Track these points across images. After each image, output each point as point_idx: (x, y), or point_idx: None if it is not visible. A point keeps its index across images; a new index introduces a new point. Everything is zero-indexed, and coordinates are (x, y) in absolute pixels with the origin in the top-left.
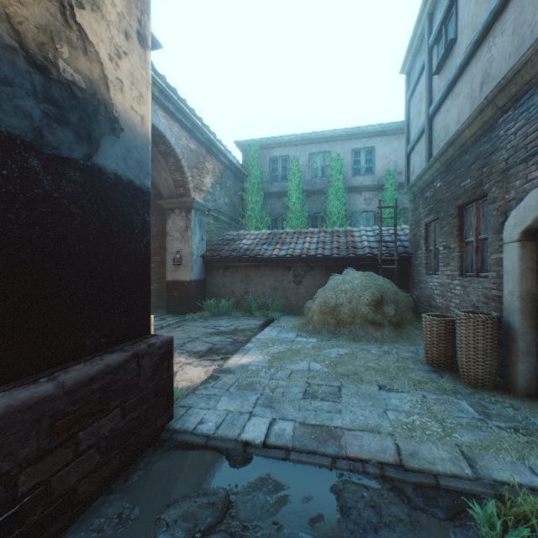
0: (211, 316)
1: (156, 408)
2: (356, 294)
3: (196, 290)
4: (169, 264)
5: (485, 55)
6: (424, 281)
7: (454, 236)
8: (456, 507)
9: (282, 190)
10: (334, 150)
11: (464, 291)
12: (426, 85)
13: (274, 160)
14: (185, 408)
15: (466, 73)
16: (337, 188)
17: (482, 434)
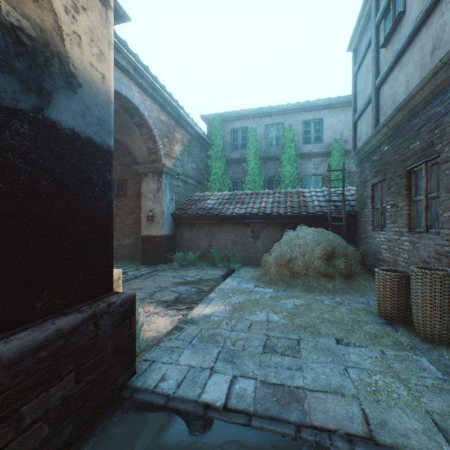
0: (179, 267)
1: (117, 367)
2: (308, 248)
3: (166, 244)
4: (143, 221)
5: (437, 21)
6: (371, 236)
7: (402, 195)
8: None
9: (242, 157)
10: (287, 121)
11: (413, 246)
12: (373, 58)
13: (234, 131)
14: (148, 362)
15: (416, 42)
16: (290, 155)
17: None
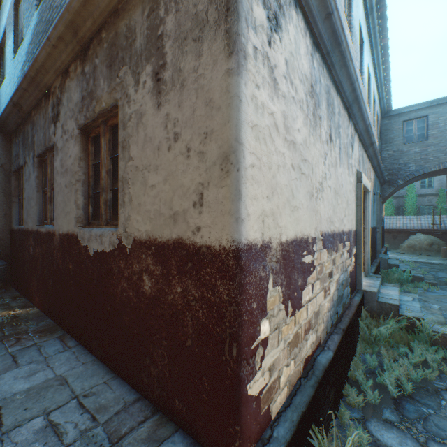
0: None
1: None
2: (421, 242)
3: None
4: None
5: None
6: None
7: None
8: (434, 264)
9: None
10: None
11: None
12: None
13: None
14: None
15: None
16: (411, 197)
17: (444, 262)
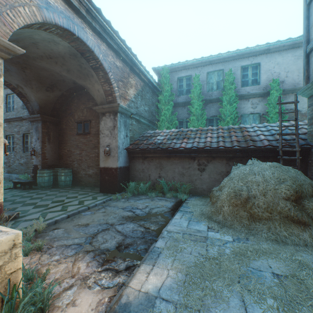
0: (132, 195)
1: None
2: (270, 187)
3: (121, 174)
4: (101, 155)
5: None
6: None
7: None
8: None
9: (186, 100)
10: (226, 68)
11: None
12: None
13: (180, 79)
14: None
15: None
16: (230, 96)
17: None
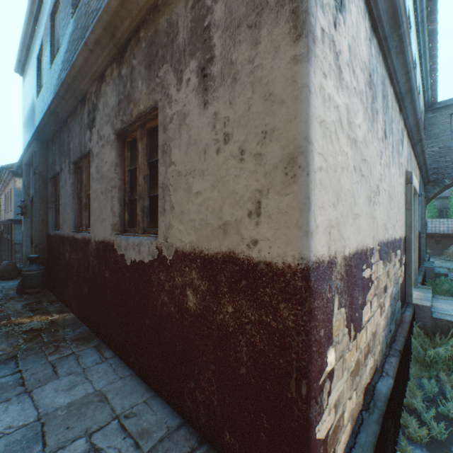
0: None
1: None
2: None
3: None
4: None
5: None
6: None
7: None
8: None
9: None
10: None
11: None
12: None
13: None
14: None
15: None
16: None
17: None
